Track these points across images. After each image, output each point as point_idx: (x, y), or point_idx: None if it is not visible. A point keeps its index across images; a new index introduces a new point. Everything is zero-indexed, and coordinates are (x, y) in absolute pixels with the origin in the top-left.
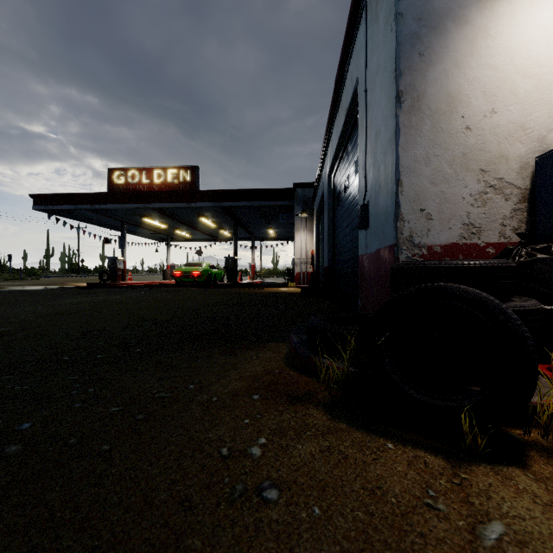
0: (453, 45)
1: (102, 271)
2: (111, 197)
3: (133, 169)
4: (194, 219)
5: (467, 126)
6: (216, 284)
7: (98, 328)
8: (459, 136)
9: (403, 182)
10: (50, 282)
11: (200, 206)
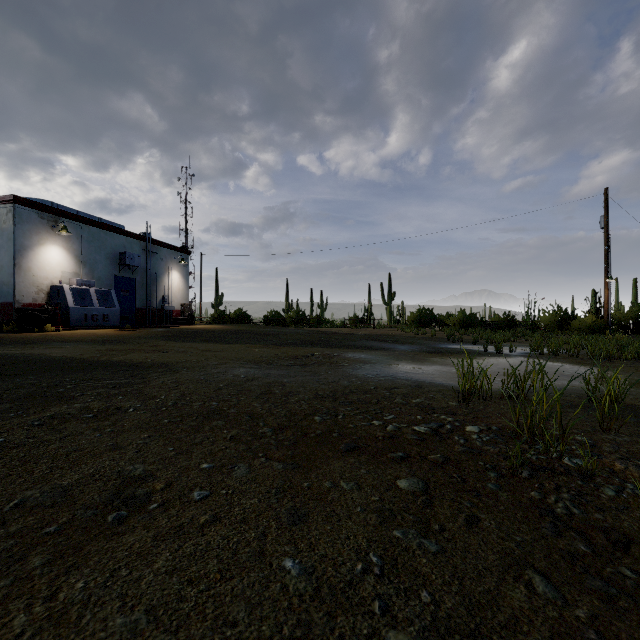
0: (30, 255)
1: None
2: None
3: None
4: None
5: (34, 275)
6: None
7: None
8: (32, 277)
9: (17, 287)
10: None
11: None
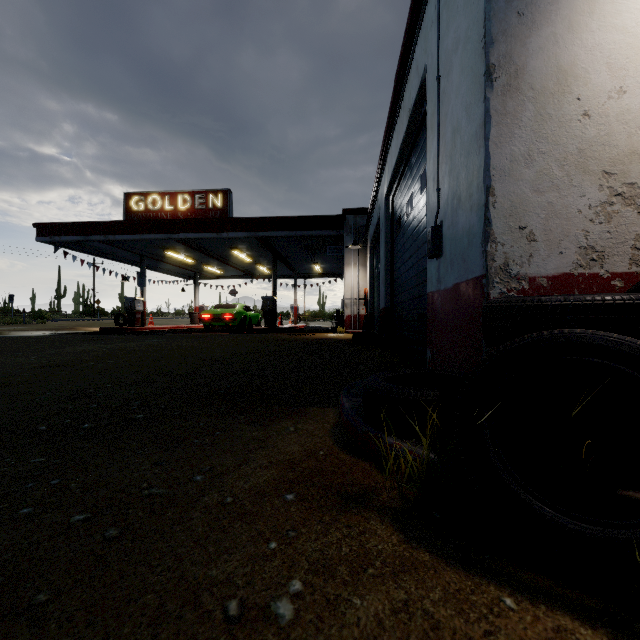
0: None
1: (118, 314)
2: (127, 226)
3: (154, 194)
4: (226, 253)
5: (584, 112)
6: (251, 329)
7: (97, 385)
8: (573, 126)
9: (496, 190)
10: (58, 326)
11: (233, 237)
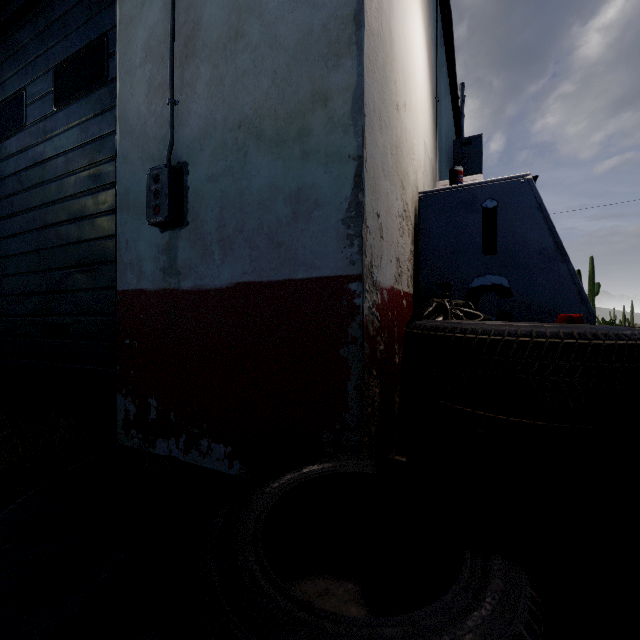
0: None
1: None
2: None
3: None
4: None
5: (397, 103)
6: None
7: None
8: (394, 112)
9: (367, 141)
10: None
11: None
